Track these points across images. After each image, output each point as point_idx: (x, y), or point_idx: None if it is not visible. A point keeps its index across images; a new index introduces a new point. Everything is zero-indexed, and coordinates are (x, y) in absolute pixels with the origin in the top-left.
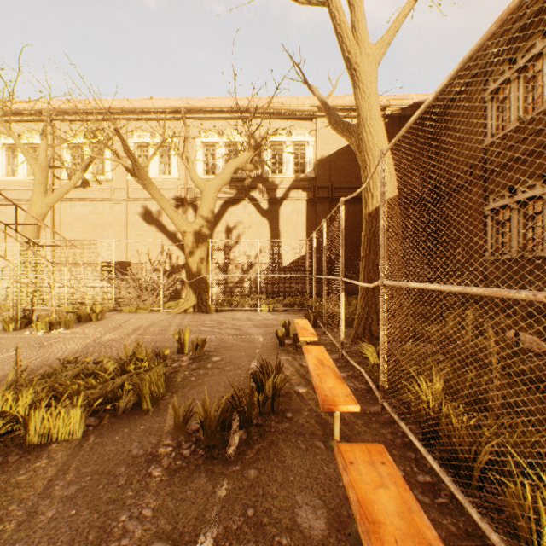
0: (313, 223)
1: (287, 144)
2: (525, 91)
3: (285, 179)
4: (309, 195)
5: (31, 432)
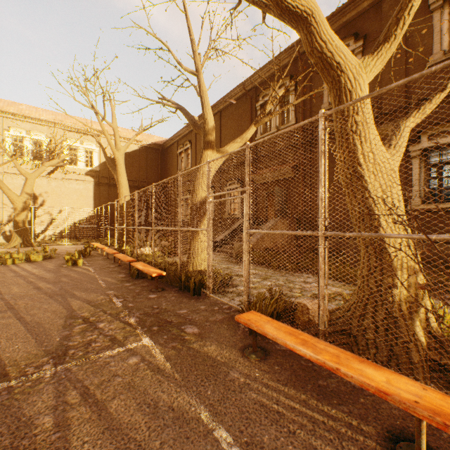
0: (98, 196)
1: (81, 148)
2: (187, 158)
3: (79, 169)
4: (96, 180)
5: (31, 259)
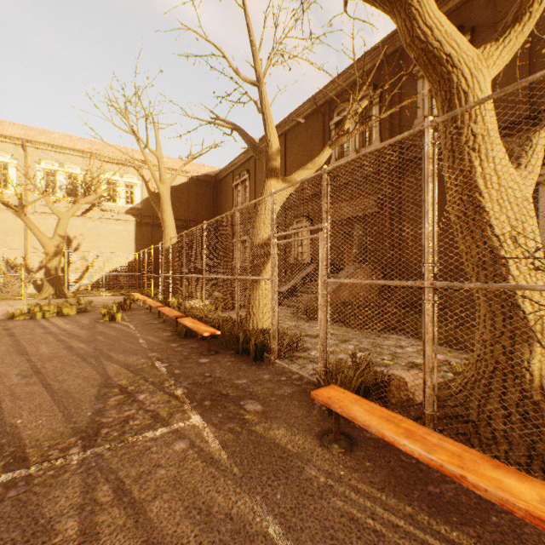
0: (140, 239)
1: (120, 182)
2: (244, 192)
3: (119, 207)
4: (137, 220)
5: (63, 313)
